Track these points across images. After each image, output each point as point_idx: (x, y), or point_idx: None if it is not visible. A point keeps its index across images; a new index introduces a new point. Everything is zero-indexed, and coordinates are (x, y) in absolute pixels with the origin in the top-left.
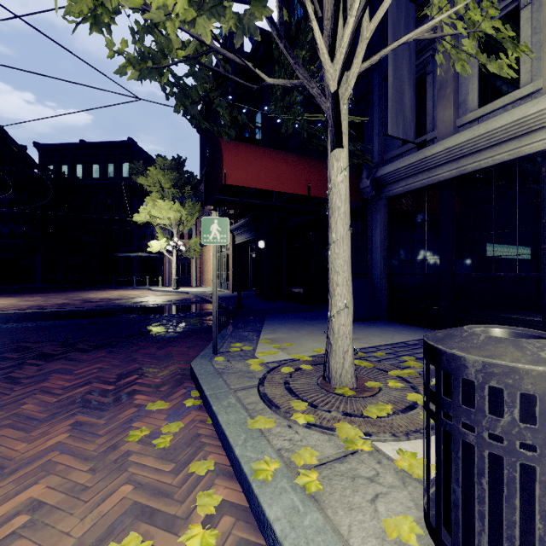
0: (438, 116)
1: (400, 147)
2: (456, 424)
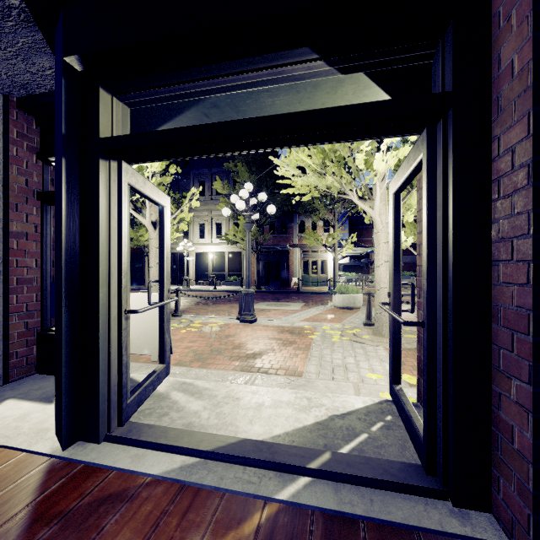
0: None
1: None
2: None
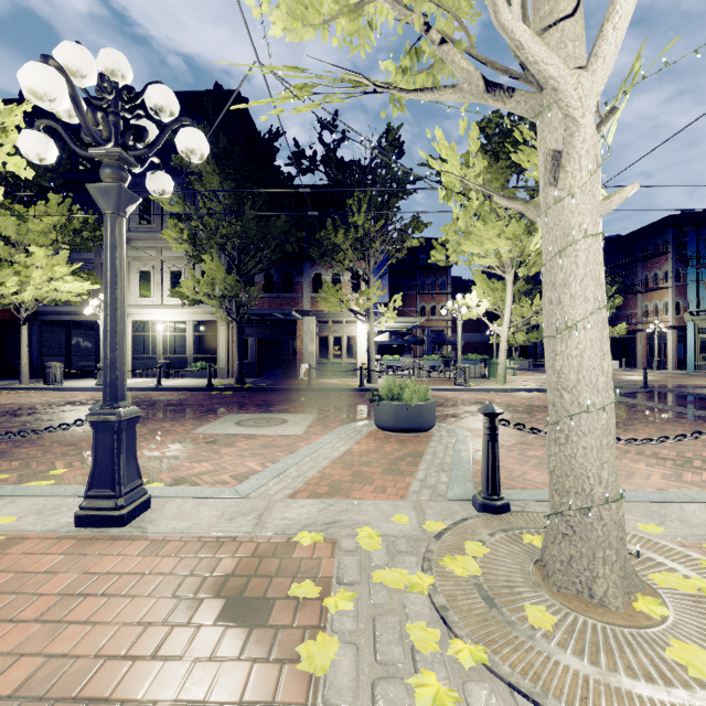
0: None
1: None
2: (47, 371)
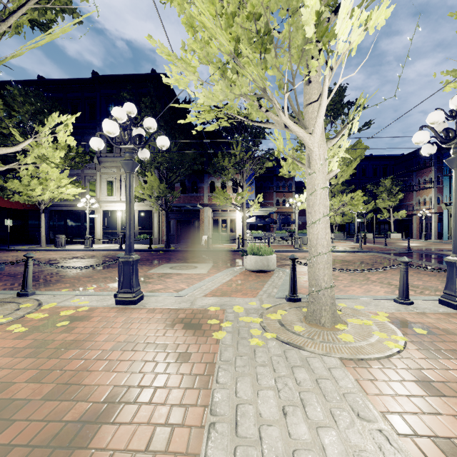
0: None
1: None
2: (56, 239)
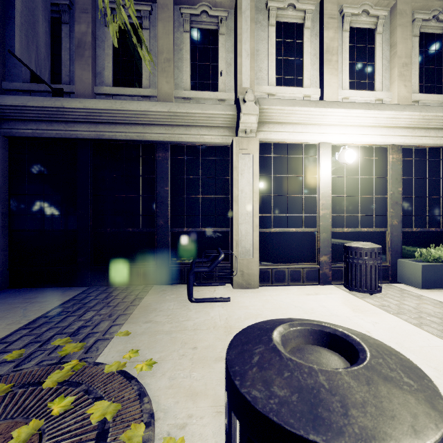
0: (77, 72)
1: (28, 82)
2: None
